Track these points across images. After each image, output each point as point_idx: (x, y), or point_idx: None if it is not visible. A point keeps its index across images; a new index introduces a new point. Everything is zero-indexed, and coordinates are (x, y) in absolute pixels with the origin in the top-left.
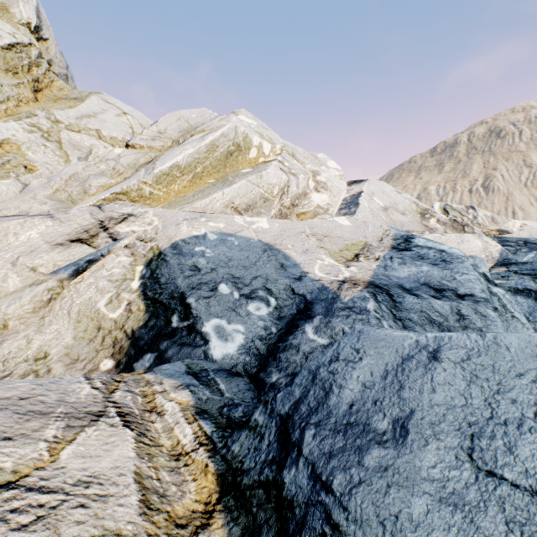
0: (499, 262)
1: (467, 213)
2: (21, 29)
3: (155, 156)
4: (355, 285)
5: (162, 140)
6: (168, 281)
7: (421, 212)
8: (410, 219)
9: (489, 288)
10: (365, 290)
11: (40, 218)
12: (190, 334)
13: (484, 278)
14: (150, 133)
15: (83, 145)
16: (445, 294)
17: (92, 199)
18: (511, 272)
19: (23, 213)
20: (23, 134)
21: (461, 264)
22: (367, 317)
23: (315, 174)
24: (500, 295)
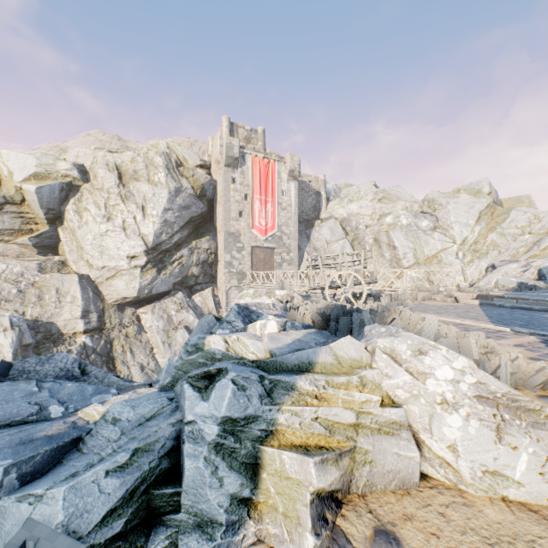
0: None
1: None
2: (486, 197)
3: (539, 238)
4: None
5: (542, 230)
6: (541, 273)
7: None
8: None
9: None
10: None
11: (515, 263)
12: (544, 279)
13: None
14: (537, 227)
15: (511, 233)
16: None
17: (523, 257)
18: None
19: (503, 260)
20: (494, 236)
21: None
22: None
23: None
24: None
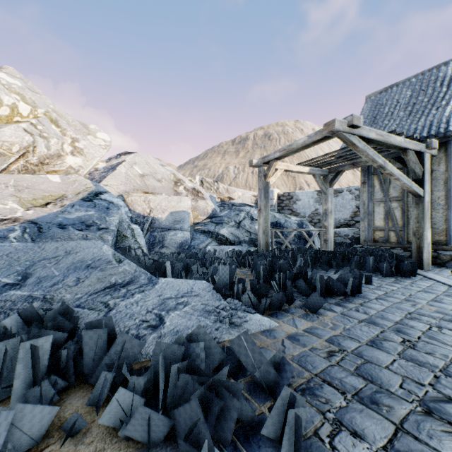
0: (210, 216)
1: (214, 185)
2: None
3: None
4: (14, 222)
5: None
6: None
7: (176, 181)
8: (164, 185)
9: (130, 225)
10: (19, 225)
11: None
12: None
13: (130, 219)
14: None
15: None
16: (92, 228)
17: None
18: (211, 222)
19: None
20: None
21: (116, 211)
22: (3, 242)
23: (74, 141)
24: (135, 229)
